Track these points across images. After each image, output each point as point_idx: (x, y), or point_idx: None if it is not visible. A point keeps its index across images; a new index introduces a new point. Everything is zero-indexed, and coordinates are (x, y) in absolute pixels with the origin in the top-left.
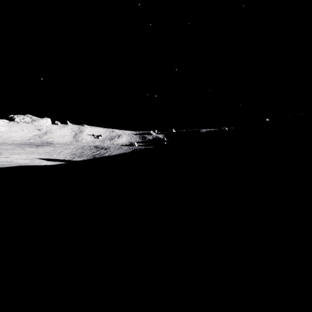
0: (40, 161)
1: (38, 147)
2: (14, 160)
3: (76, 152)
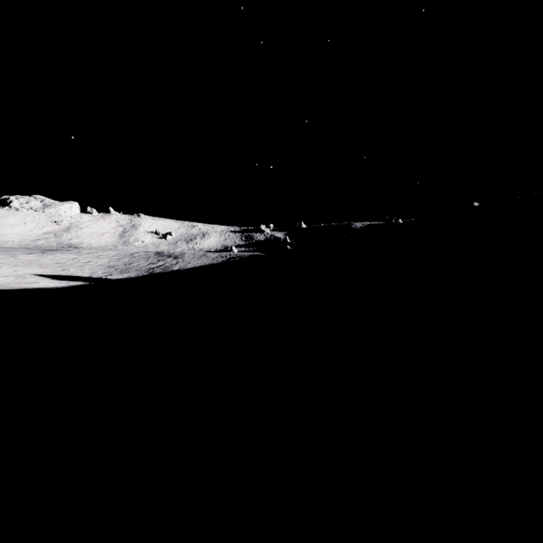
0: (36, 280)
1: (45, 254)
2: None
3: (117, 263)
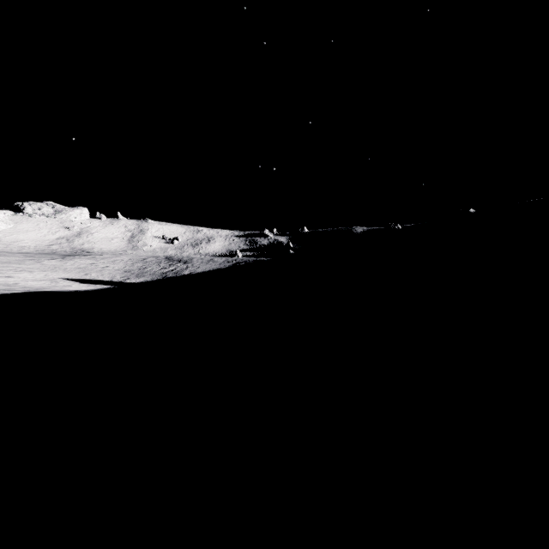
0: (68, 284)
1: (66, 260)
2: (20, 282)
3: (132, 267)
